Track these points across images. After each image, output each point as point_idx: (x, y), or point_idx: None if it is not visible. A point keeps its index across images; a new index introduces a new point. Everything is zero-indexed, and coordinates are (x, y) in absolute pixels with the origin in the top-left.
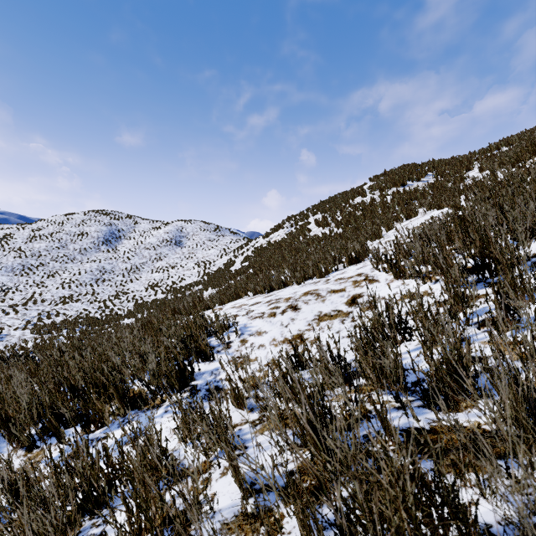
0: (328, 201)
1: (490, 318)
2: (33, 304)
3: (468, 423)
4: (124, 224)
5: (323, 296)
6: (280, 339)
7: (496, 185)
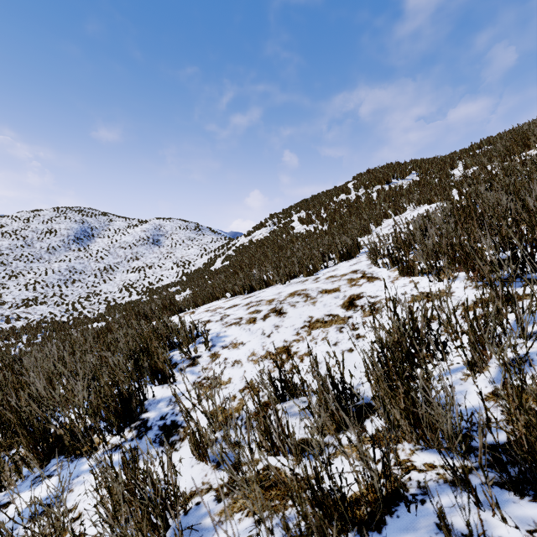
0: (312, 199)
1: None
2: None
3: None
4: (97, 222)
5: (313, 297)
6: (261, 353)
7: (491, 178)
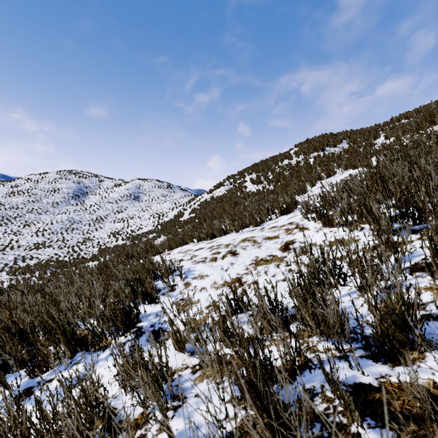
0: (261, 163)
1: (419, 264)
2: (10, 249)
3: (421, 381)
4: (90, 182)
5: (259, 242)
6: (221, 282)
7: (402, 148)
